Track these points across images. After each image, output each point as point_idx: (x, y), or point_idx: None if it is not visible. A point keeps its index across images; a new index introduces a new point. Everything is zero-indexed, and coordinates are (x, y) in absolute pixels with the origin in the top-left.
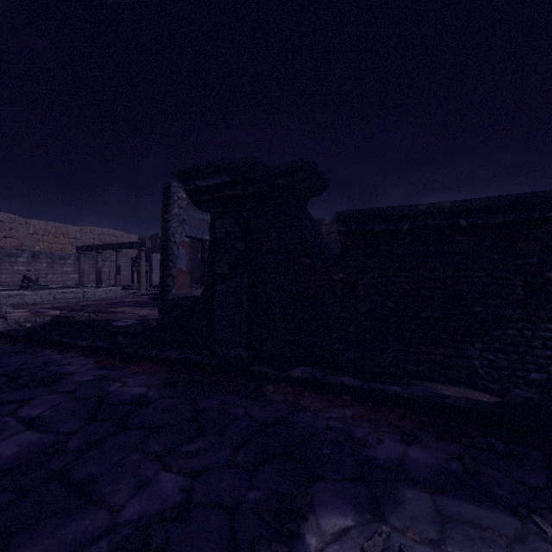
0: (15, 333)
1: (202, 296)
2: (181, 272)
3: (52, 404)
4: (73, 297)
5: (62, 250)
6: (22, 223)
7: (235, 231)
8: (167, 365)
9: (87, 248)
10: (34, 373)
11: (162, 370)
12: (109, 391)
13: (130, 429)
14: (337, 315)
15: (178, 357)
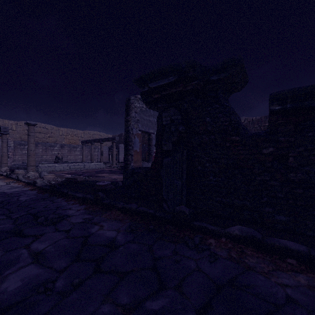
0: (45, 187)
1: (151, 166)
2: (136, 152)
3: (53, 240)
4: (79, 168)
5: (75, 143)
6: (56, 130)
7: (177, 118)
8: (130, 214)
9: (86, 142)
10: (49, 214)
11: (126, 218)
12: (91, 232)
13: (103, 272)
14: (266, 183)
15: (137, 209)
